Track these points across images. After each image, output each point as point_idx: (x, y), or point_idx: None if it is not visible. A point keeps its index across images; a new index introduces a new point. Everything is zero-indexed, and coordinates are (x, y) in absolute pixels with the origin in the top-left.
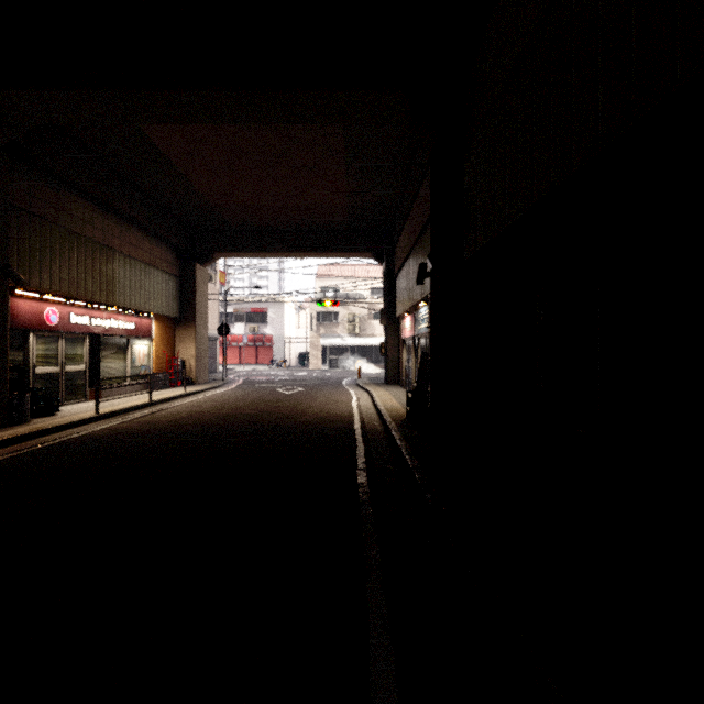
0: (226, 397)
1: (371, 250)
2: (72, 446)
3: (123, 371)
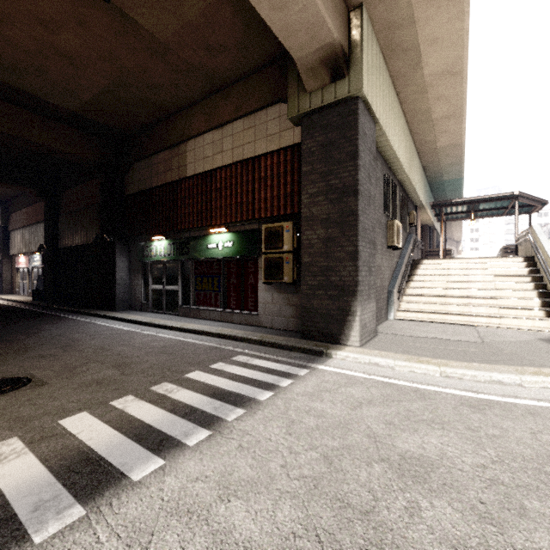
0: None
1: None
2: None
3: None
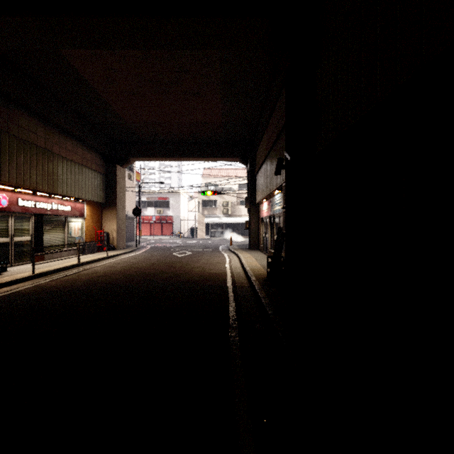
0: (135, 259)
1: (239, 156)
2: None
3: (62, 240)
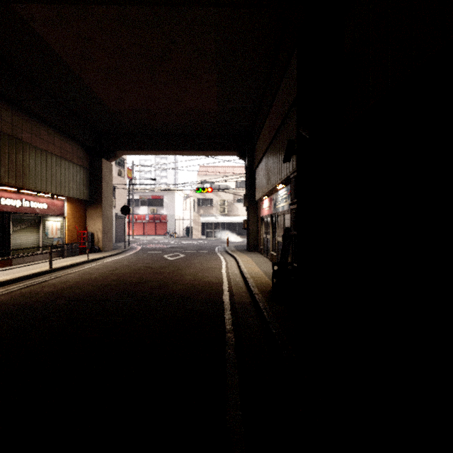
0: (119, 263)
1: (236, 149)
2: None
3: (36, 242)
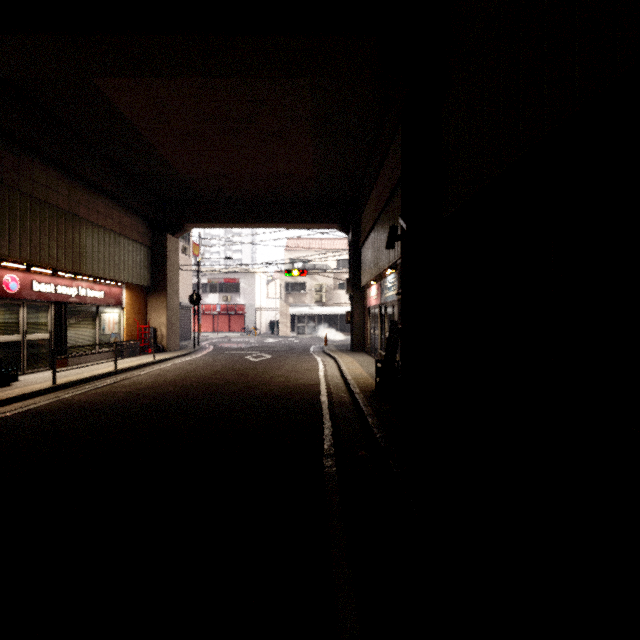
0: (193, 365)
1: (337, 221)
2: (10, 423)
3: (92, 339)
